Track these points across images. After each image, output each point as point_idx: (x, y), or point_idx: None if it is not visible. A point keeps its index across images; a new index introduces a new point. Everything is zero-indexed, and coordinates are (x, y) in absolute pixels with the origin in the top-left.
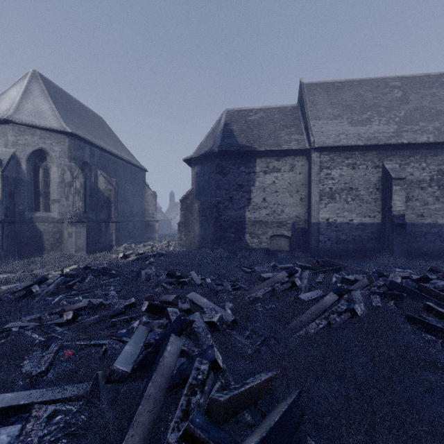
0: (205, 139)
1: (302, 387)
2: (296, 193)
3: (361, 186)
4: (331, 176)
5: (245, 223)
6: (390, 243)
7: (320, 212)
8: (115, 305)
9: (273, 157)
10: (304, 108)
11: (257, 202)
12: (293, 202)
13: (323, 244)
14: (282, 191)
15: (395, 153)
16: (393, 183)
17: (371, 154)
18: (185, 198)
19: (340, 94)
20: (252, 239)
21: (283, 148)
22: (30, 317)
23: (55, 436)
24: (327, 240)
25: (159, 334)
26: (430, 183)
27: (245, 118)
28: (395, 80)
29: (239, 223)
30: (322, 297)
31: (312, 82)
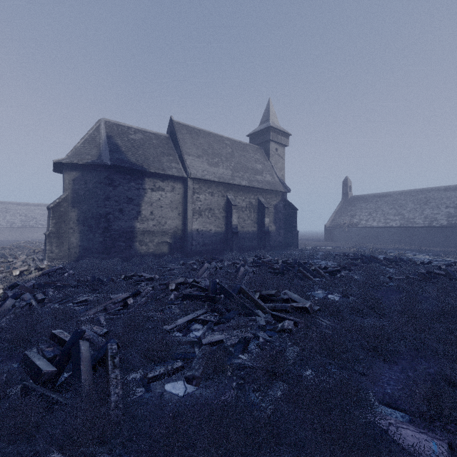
0: (82, 144)
1: (262, 290)
2: (176, 209)
3: (216, 208)
4: (200, 199)
5: (135, 232)
6: (231, 244)
7: (193, 224)
8: (142, 293)
9: (159, 178)
10: (177, 143)
11: (146, 215)
12: (173, 216)
13: (195, 247)
14: (165, 207)
15: (232, 189)
16: (233, 208)
17: (221, 187)
18: (58, 205)
19: (199, 139)
20: (141, 247)
21: (168, 173)
22: (92, 311)
23: (217, 318)
24: (198, 244)
25: (199, 293)
26: (246, 209)
27: (127, 136)
28: (227, 140)
29: (130, 233)
30: (235, 270)
31: (180, 122)
